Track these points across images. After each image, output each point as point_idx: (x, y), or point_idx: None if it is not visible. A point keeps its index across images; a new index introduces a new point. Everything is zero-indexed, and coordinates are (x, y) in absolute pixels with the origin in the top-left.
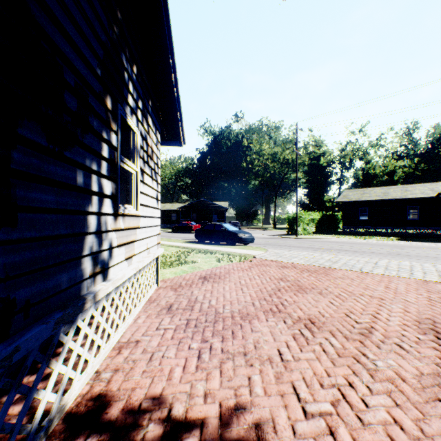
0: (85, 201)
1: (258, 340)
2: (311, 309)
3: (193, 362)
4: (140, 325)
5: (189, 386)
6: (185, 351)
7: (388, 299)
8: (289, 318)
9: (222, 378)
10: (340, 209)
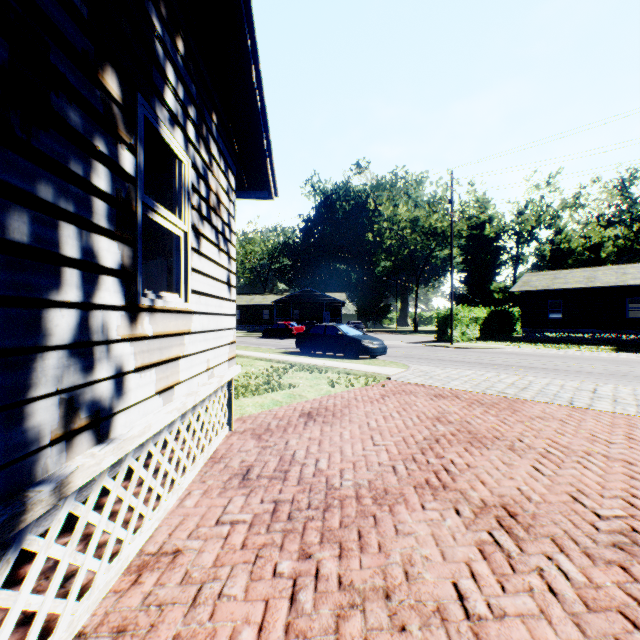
0: (38, 277)
1: (411, 555)
2: (502, 483)
3: (281, 615)
4: (189, 512)
5: None
6: (265, 580)
7: None
8: (464, 503)
9: None
10: (515, 303)
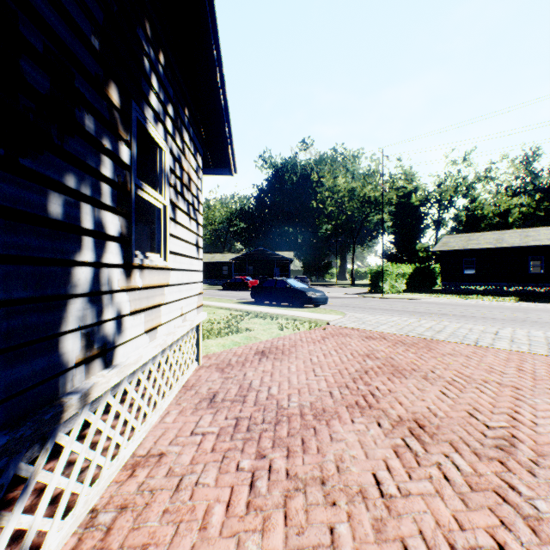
0: (68, 244)
1: (342, 455)
2: (415, 404)
3: (243, 496)
4: (169, 426)
5: (235, 543)
6: (230, 473)
7: (527, 388)
8: (384, 418)
9: (287, 529)
10: (437, 261)
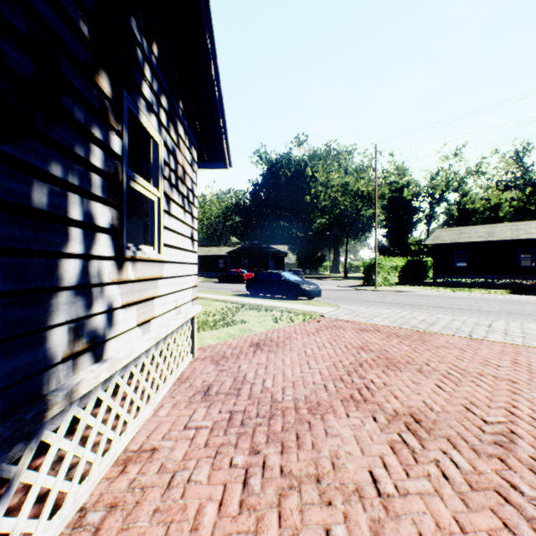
0: (54, 235)
1: (337, 451)
2: (411, 398)
3: (236, 494)
4: (162, 420)
5: None
6: (223, 470)
7: (523, 382)
8: (380, 413)
9: (281, 530)
10: (428, 254)
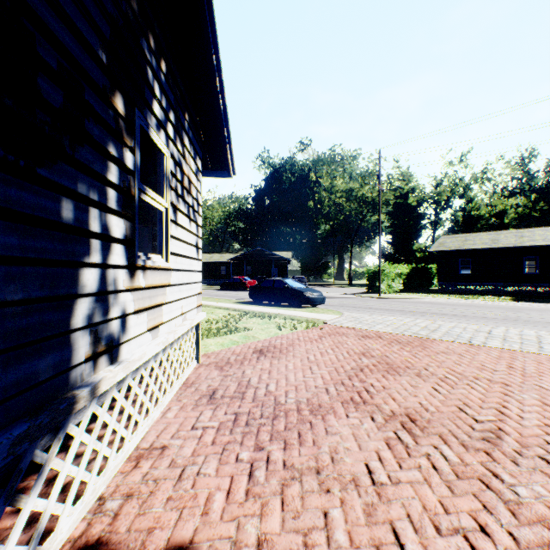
0: (78, 247)
1: (336, 447)
2: (408, 399)
3: (242, 484)
4: (170, 421)
5: (235, 526)
6: (230, 464)
7: (516, 385)
8: (378, 413)
9: (284, 513)
10: (434, 261)
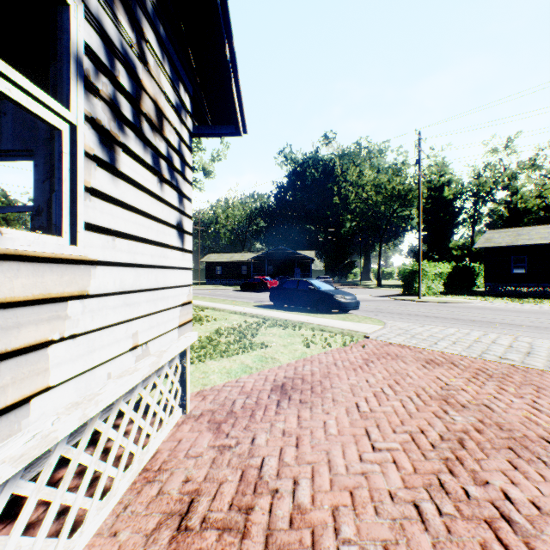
0: None
1: None
2: None
3: None
4: None
5: None
6: None
7: None
8: None
9: None
10: (473, 259)
